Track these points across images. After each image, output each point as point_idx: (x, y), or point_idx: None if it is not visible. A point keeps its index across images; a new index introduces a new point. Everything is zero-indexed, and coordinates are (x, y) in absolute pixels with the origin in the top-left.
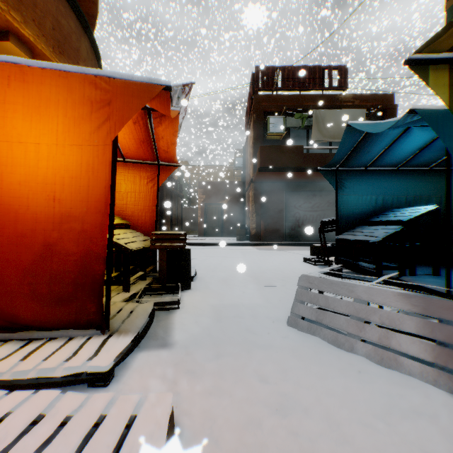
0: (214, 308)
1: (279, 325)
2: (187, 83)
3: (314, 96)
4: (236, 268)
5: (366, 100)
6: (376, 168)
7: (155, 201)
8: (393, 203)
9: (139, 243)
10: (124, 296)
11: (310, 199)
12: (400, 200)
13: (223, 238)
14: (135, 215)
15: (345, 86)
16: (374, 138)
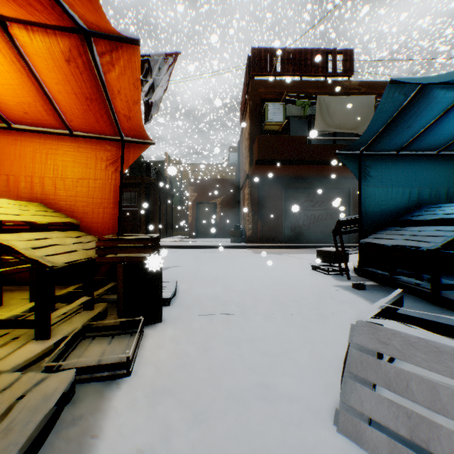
0: (193, 372)
1: (319, 430)
2: (171, 53)
3: (317, 83)
4: (230, 281)
5: (373, 87)
6: (410, 152)
7: (118, 192)
8: (430, 197)
9: (79, 254)
10: (31, 351)
11: (311, 197)
12: (439, 194)
13: (216, 240)
14: (89, 211)
15: (350, 72)
16: (423, 104)
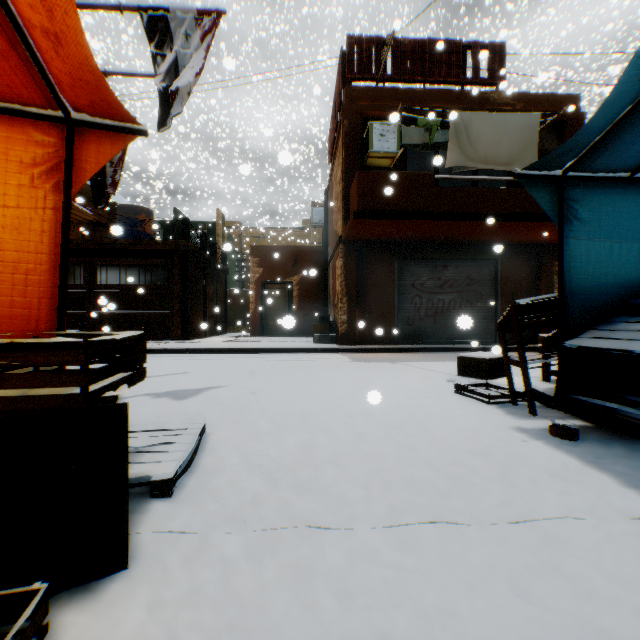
0: None
1: None
2: (208, 10)
3: (449, 93)
4: (312, 420)
5: (534, 103)
6: None
7: (61, 237)
8: None
9: None
10: None
11: (438, 274)
12: None
13: (291, 340)
14: None
15: (500, 78)
16: None
